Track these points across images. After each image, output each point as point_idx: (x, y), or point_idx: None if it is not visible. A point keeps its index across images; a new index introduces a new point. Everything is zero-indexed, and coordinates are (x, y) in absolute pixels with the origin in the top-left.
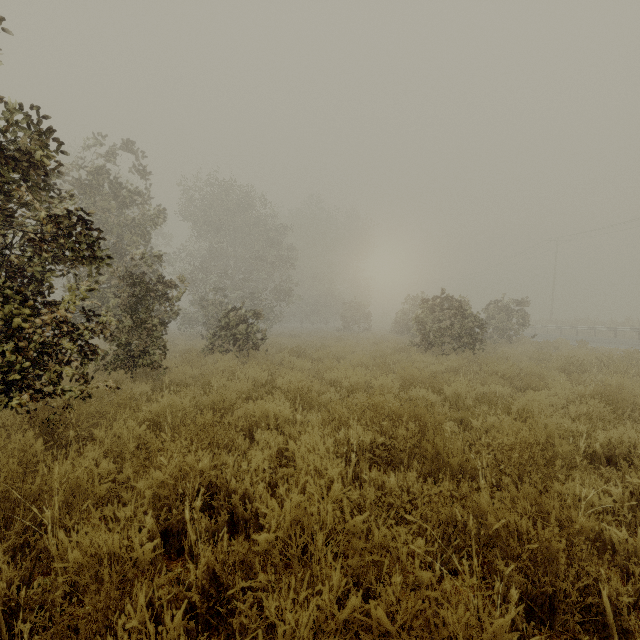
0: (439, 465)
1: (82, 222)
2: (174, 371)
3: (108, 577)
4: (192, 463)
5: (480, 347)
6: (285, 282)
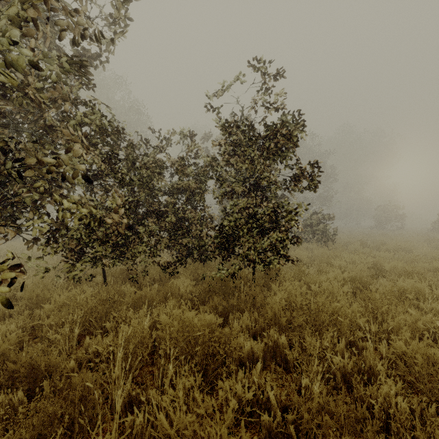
0: None
1: (318, 168)
2: (292, 253)
3: (435, 374)
4: (419, 316)
5: None
6: (327, 192)
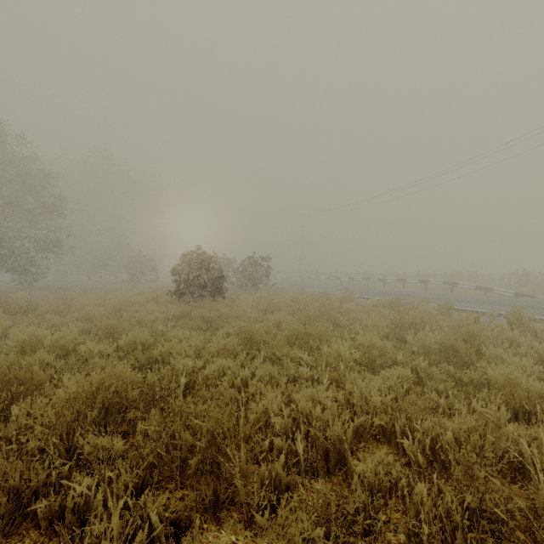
0: None
1: None
2: None
3: None
4: None
5: (223, 294)
6: (54, 232)
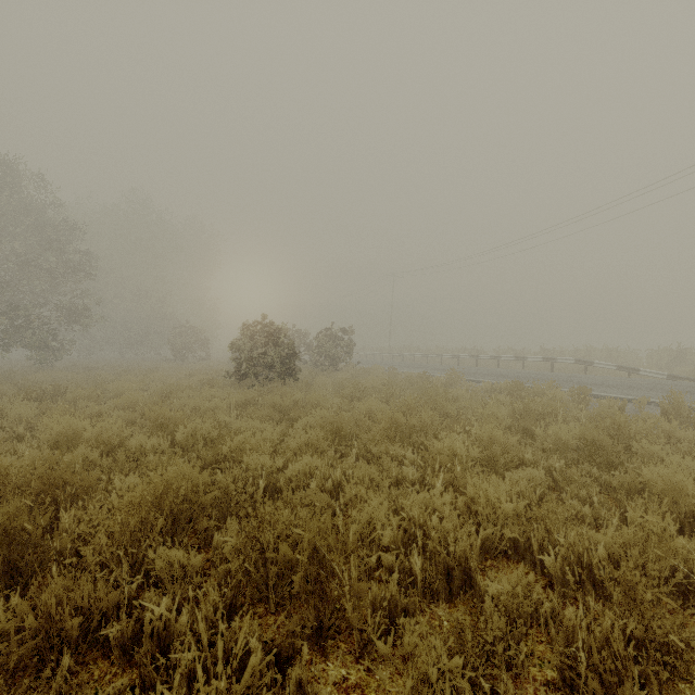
0: (2, 559)
1: None
2: None
3: None
4: None
5: (295, 376)
6: (80, 297)
